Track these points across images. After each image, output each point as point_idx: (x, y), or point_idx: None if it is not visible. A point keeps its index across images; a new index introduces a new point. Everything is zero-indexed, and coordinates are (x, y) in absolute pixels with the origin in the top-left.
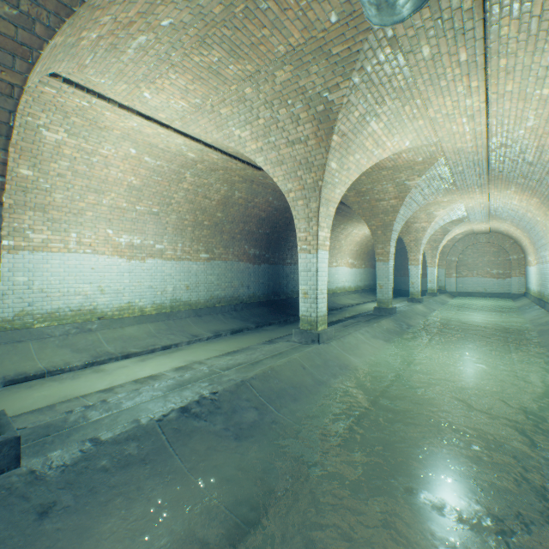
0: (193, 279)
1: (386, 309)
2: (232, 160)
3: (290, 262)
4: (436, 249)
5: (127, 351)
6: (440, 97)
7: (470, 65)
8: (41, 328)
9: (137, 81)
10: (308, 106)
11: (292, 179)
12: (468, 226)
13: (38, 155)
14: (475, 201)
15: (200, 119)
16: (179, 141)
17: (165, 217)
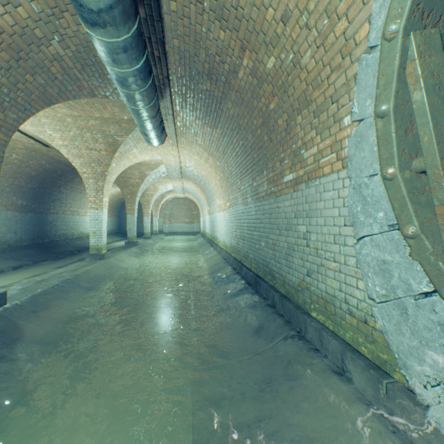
0: None
1: (133, 242)
2: (27, 138)
3: (53, 211)
4: (158, 206)
5: None
6: (163, 148)
7: (173, 144)
8: None
9: None
10: (105, 137)
11: (88, 167)
12: (175, 194)
13: None
14: (177, 184)
15: None
16: None
17: None
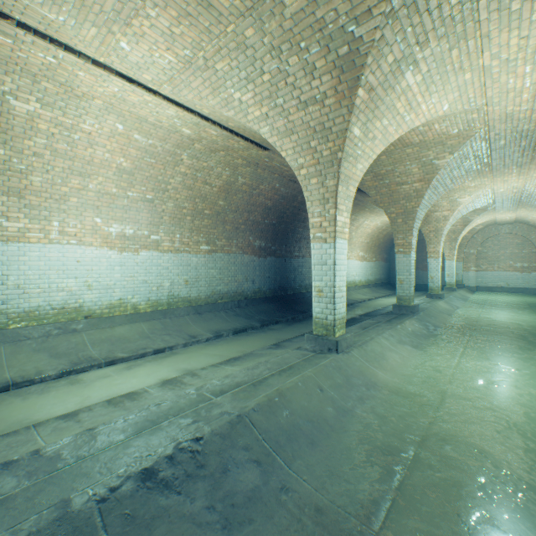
0: (193, 273)
1: (407, 307)
2: (233, 137)
3: (298, 254)
4: (455, 240)
5: (113, 356)
6: (505, 31)
7: None
8: (17, 329)
9: (108, 22)
10: (327, 49)
11: (304, 152)
12: (491, 216)
13: (8, 130)
14: (508, 185)
15: (192, 80)
16: (171, 111)
17: (161, 205)
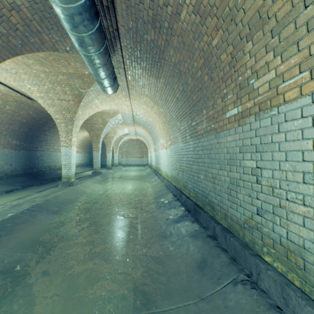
0: None
1: (98, 172)
2: (14, 92)
3: (40, 149)
4: (118, 145)
5: None
6: (118, 99)
7: (126, 96)
8: None
9: None
10: (72, 90)
11: (60, 114)
12: (130, 137)
13: None
14: (131, 128)
15: (4, 73)
16: None
17: None
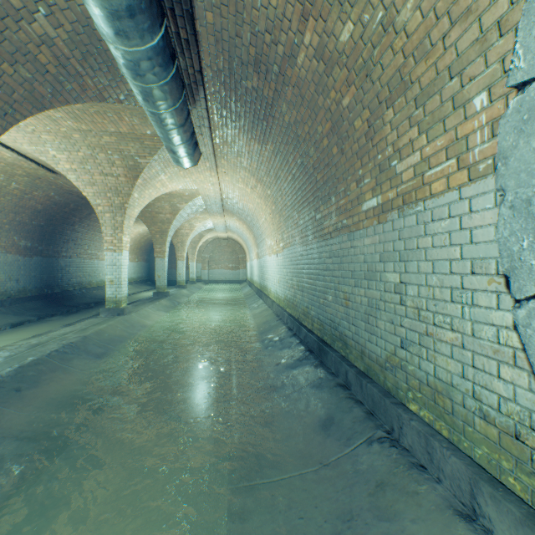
0: None
1: (163, 293)
2: (27, 161)
3: (66, 255)
4: (196, 248)
5: None
6: (199, 174)
7: (211, 168)
8: None
9: None
10: (123, 159)
11: (103, 197)
12: (216, 234)
13: None
14: (218, 220)
15: (14, 132)
16: None
17: None
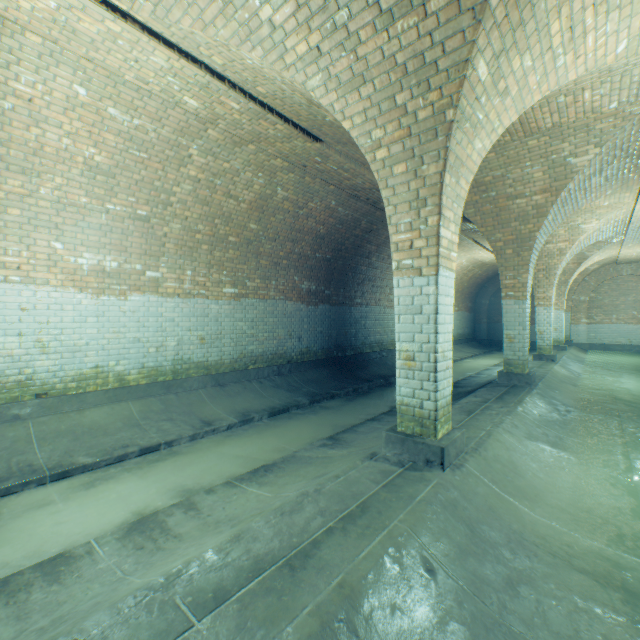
0: (211, 326)
1: (521, 375)
2: (265, 115)
3: (360, 301)
4: (565, 284)
5: (68, 462)
6: None
7: None
8: None
9: None
10: None
11: (384, 117)
12: (613, 252)
13: None
14: None
15: None
16: (158, 58)
17: (162, 226)
